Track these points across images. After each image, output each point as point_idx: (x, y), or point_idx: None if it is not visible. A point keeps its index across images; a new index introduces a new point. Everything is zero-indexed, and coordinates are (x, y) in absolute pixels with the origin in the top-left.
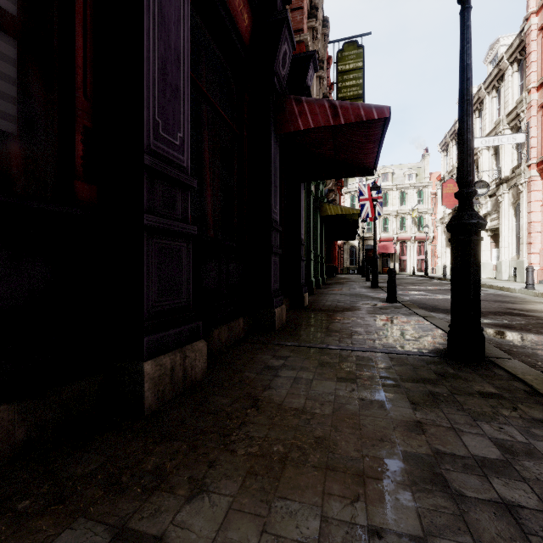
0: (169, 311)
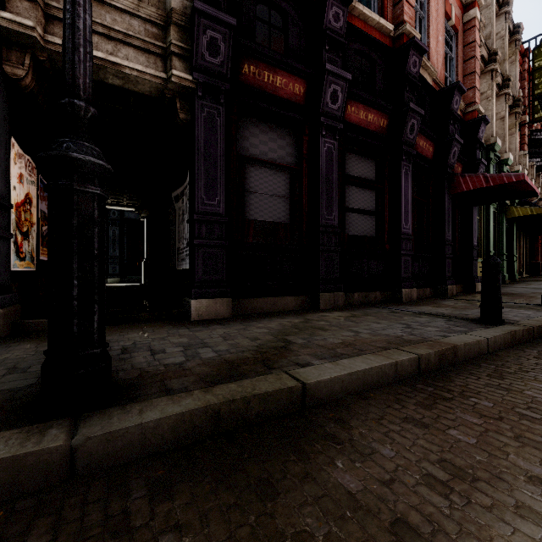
0: (406, 278)
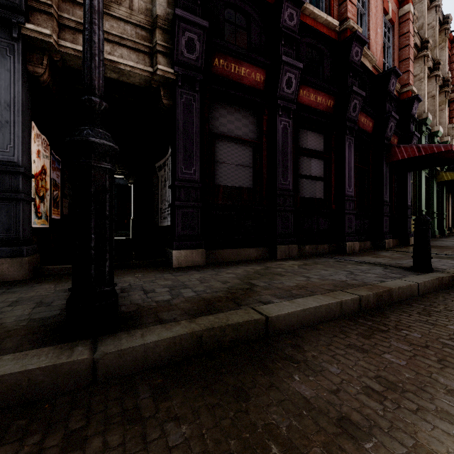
0: (349, 233)
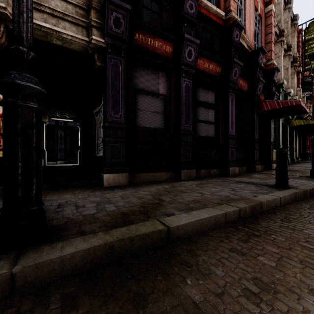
0: (232, 161)
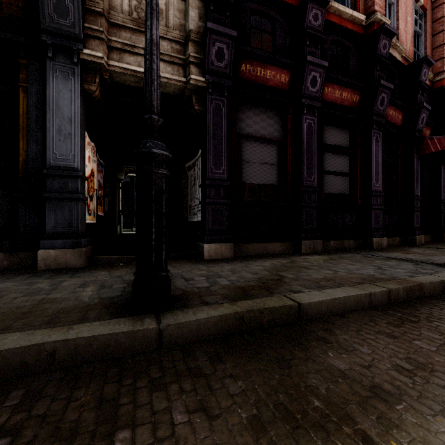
0: (376, 228)
